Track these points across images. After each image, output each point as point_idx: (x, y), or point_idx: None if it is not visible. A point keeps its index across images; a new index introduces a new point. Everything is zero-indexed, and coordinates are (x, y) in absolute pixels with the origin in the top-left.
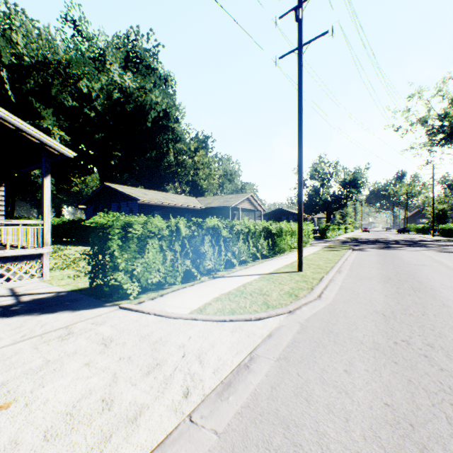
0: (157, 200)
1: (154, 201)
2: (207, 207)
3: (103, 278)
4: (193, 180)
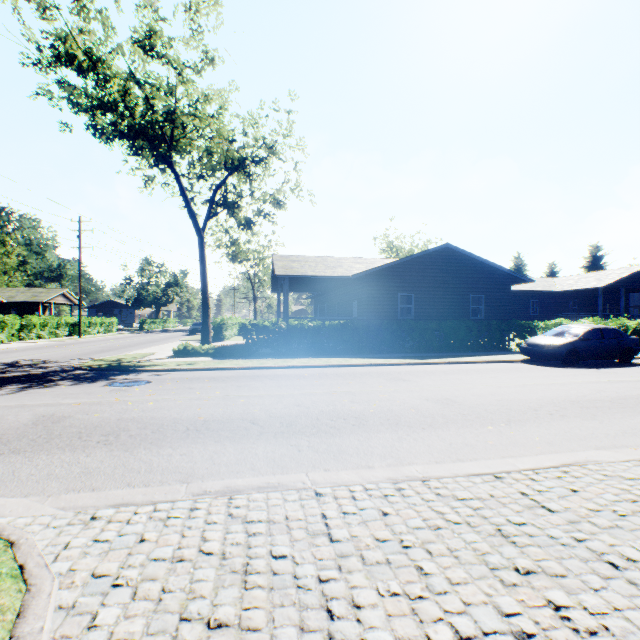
0: None
1: None
2: (12, 301)
3: None
4: None
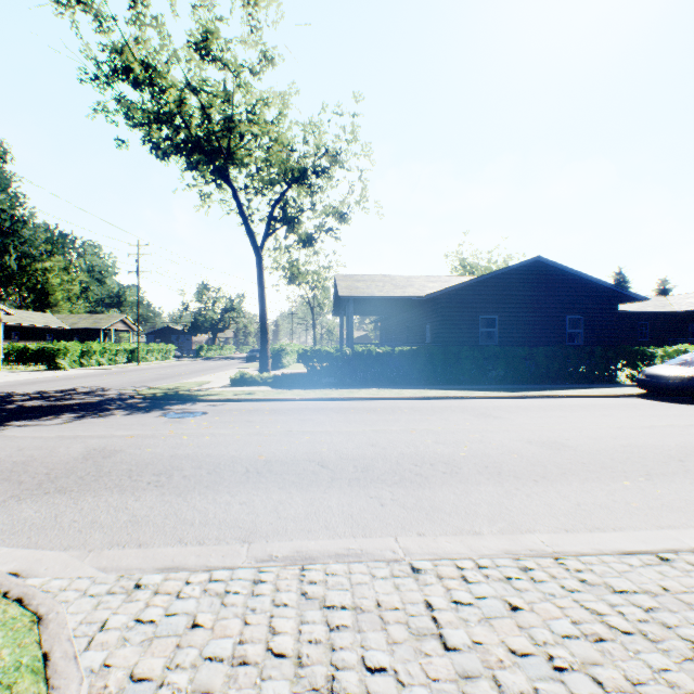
0: (18, 322)
1: (16, 323)
2: (74, 328)
3: (50, 365)
4: (44, 289)
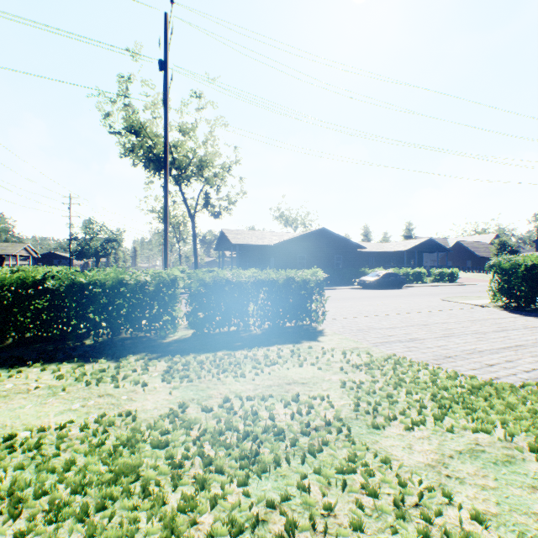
0: None
1: None
2: None
3: None
4: None
